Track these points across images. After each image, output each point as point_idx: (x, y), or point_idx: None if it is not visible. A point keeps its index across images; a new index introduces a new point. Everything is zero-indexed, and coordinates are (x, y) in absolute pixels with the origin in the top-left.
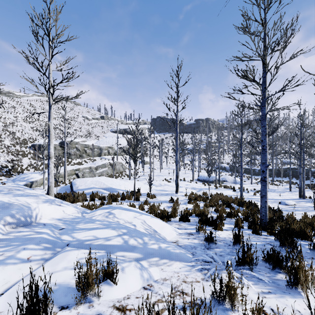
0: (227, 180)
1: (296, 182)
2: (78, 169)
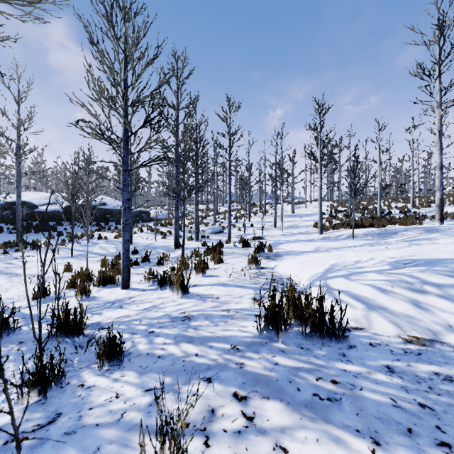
0: None
1: None
2: None
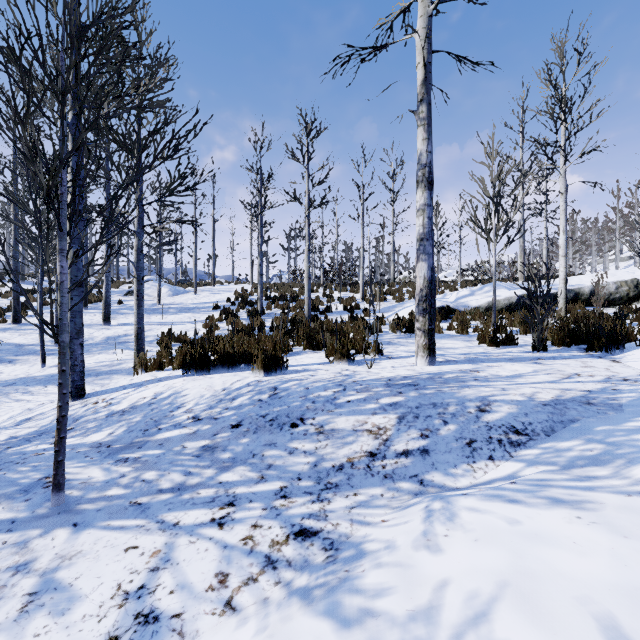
0: None
1: None
2: None
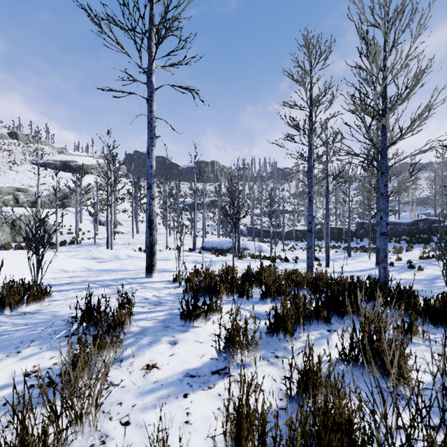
0: (249, 247)
1: (339, 245)
2: None
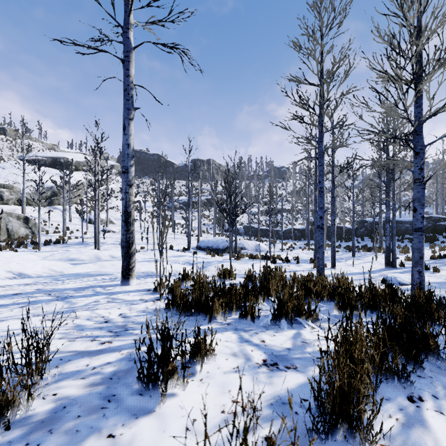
0: (246, 246)
1: (340, 244)
2: None
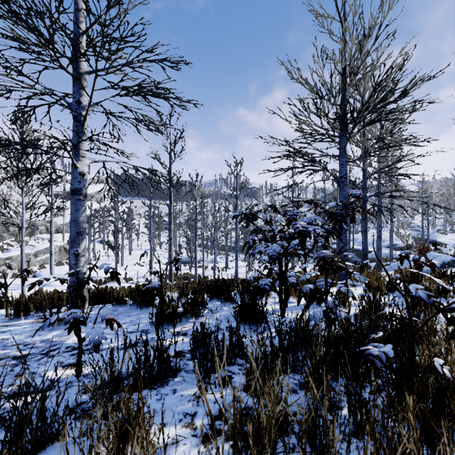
0: (205, 259)
1: None
2: (10, 257)
